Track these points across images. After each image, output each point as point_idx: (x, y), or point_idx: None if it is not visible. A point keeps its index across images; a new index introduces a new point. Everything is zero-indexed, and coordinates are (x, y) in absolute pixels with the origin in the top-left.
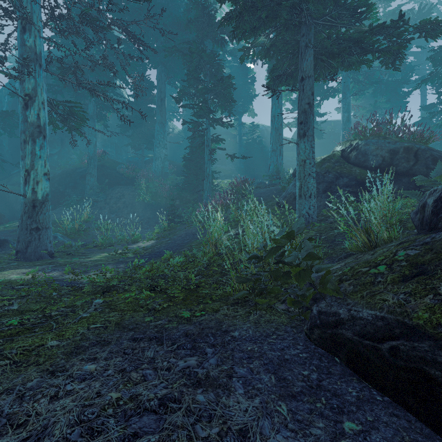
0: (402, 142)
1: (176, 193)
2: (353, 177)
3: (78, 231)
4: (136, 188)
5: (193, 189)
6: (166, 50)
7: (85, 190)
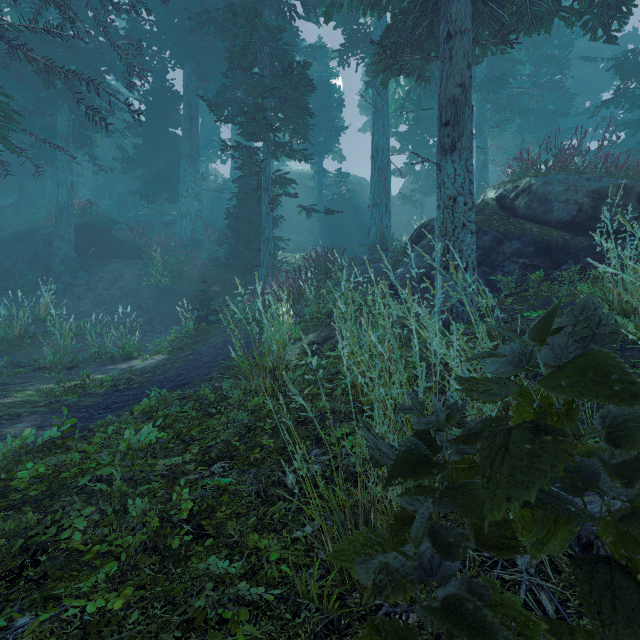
0: (613, 178)
1: (214, 272)
2: (530, 238)
3: (18, 339)
4: (146, 265)
5: (244, 267)
6: (192, 19)
7: (51, 266)
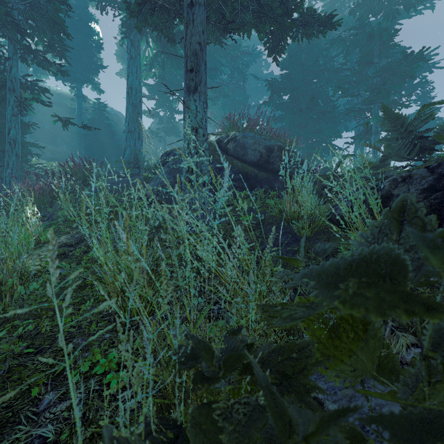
0: (276, 141)
1: None
2: (237, 169)
3: None
4: None
5: None
6: None
7: None
